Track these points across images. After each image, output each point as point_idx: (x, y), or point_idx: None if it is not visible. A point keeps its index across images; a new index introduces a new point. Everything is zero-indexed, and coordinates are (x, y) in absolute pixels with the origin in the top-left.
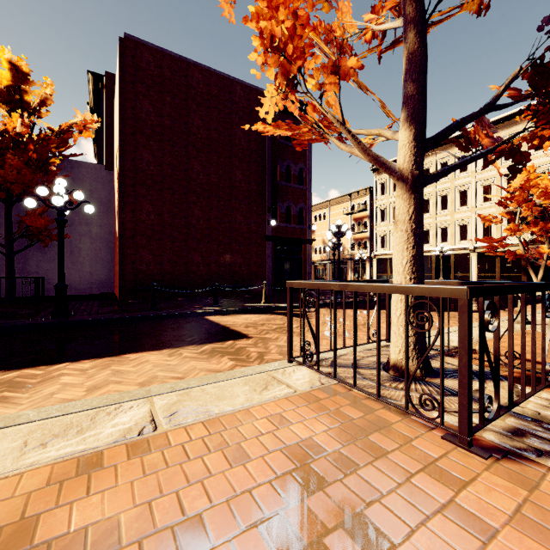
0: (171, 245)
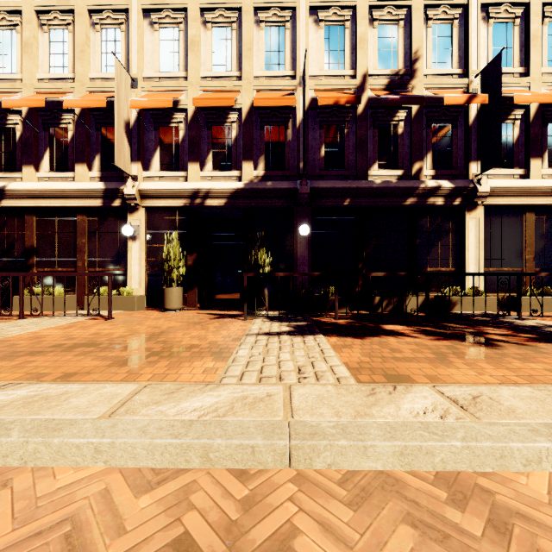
0: None
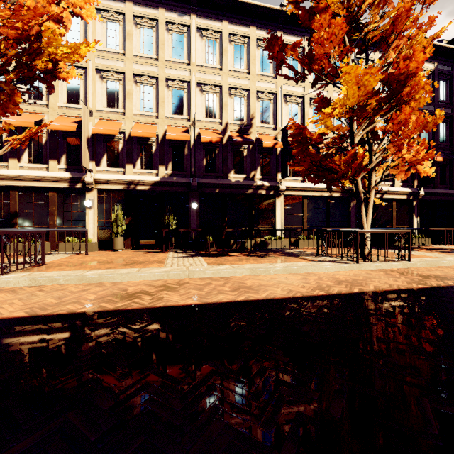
0: None
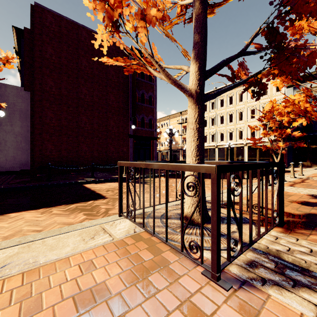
0: (67, 139)
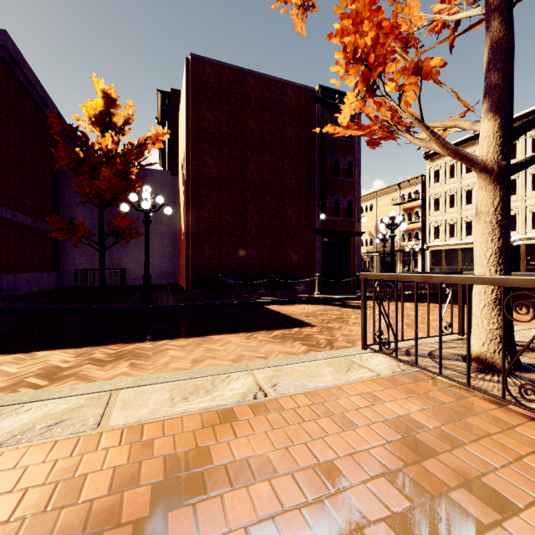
0: (229, 240)
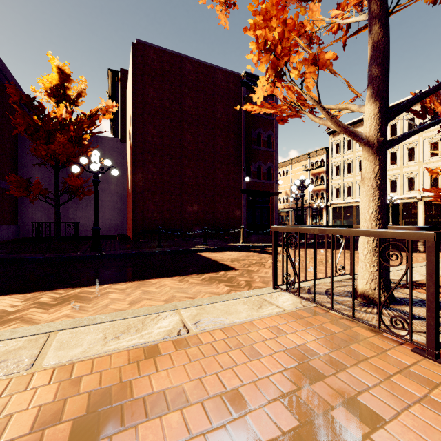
0: (169, 198)
